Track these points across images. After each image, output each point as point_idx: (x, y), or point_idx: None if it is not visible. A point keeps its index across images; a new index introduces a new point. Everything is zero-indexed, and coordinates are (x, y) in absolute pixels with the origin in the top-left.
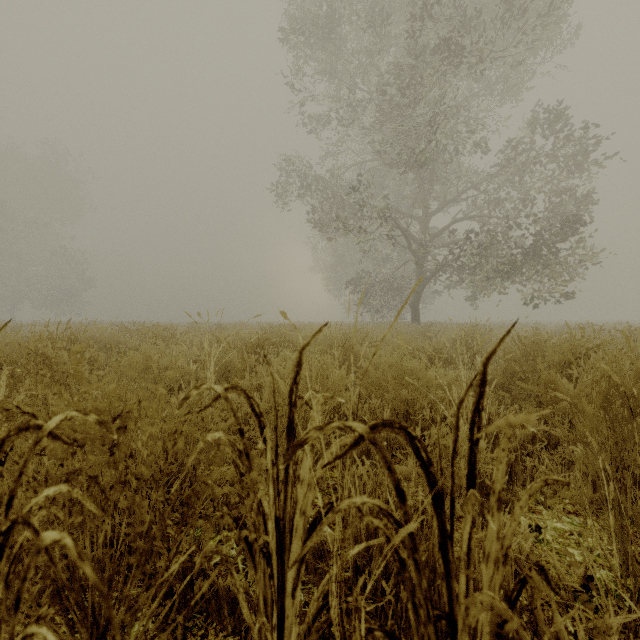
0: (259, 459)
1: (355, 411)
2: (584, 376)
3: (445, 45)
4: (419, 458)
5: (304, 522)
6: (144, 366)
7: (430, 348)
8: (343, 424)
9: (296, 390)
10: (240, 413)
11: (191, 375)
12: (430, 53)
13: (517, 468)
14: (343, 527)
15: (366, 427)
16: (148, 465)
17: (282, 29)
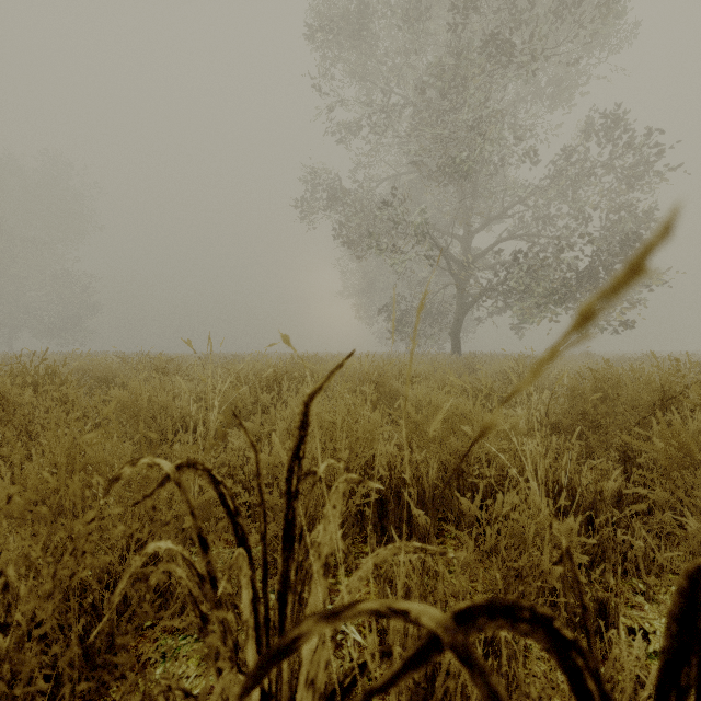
0: (222, 612)
1: (392, 465)
2: (689, 422)
3: (491, 40)
4: (581, 695)
5: (313, 698)
6: (134, 406)
7: (487, 385)
8: (387, 606)
9: (299, 469)
10: (246, 468)
11: (192, 417)
12: (474, 49)
13: (606, 545)
14: (377, 632)
15: (445, 615)
16: (45, 597)
17: (307, 25)
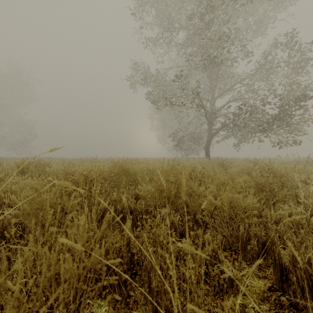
0: None
1: None
2: None
3: None
4: None
5: None
6: None
7: None
8: None
9: None
10: None
11: None
12: None
13: None
14: None
15: None
16: None
17: None
